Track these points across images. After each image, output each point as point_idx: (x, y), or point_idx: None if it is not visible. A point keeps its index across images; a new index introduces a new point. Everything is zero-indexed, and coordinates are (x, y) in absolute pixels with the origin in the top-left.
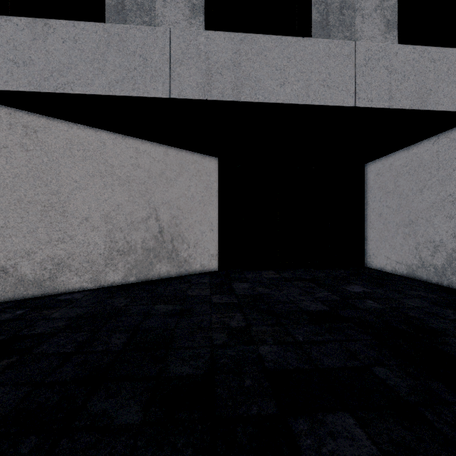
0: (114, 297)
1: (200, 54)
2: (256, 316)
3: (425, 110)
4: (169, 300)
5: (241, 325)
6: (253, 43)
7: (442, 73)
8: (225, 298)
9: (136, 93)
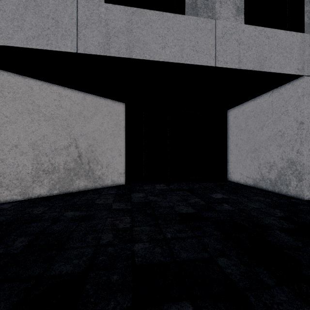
0: (35, 206)
1: (101, 21)
2: (141, 219)
3: (262, 71)
4: (78, 207)
5: (127, 226)
6: (142, 15)
7: (273, 46)
8: (122, 205)
9: (49, 47)
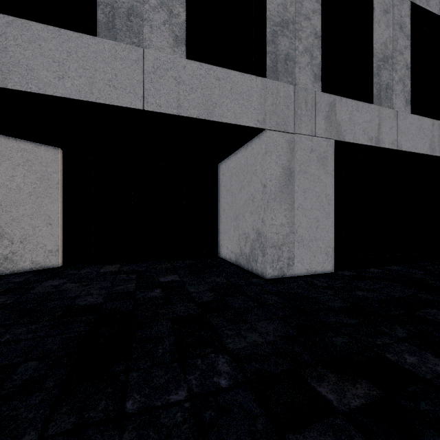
0: None
1: None
2: None
3: (211, 120)
4: None
5: None
6: (24, 29)
7: (226, 91)
8: (3, 299)
9: None
